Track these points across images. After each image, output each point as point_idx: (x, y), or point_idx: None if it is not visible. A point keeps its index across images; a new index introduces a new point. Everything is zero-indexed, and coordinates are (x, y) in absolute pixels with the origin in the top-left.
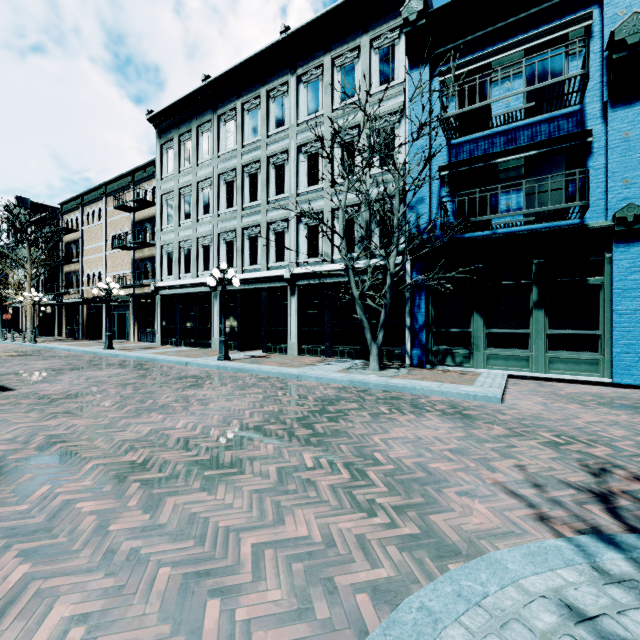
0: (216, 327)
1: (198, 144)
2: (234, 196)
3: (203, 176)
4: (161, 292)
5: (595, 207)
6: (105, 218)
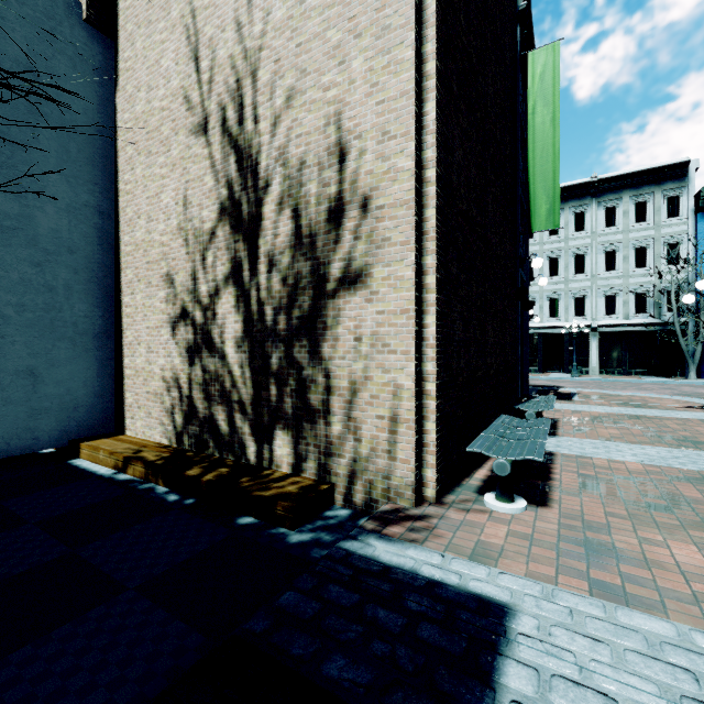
0: None
1: None
2: (533, 271)
3: None
4: None
5: None
6: None
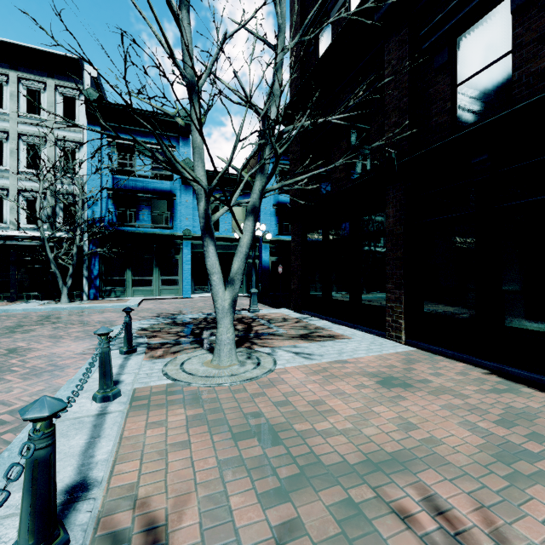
0: None
1: None
2: None
3: None
4: None
5: (178, 226)
6: None
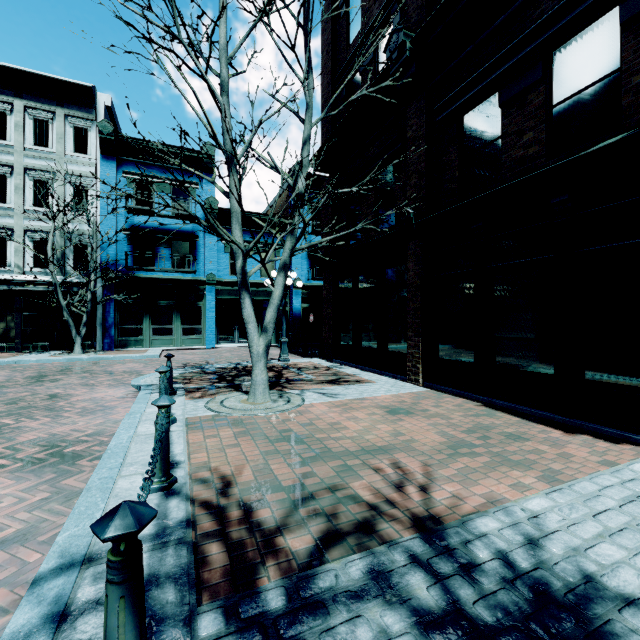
0: None
1: None
2: None
3: None
4: None
5: (201, 270)
6: None
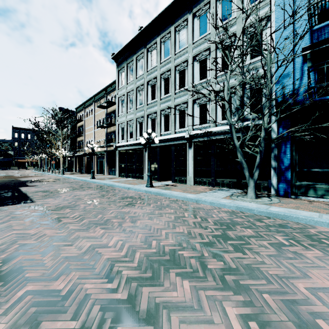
0: (146, 167)
1: (136, 67)
2: (155, 93)
3: (139, 84)
4: (118, 149)
5: None
6: (94, 113)
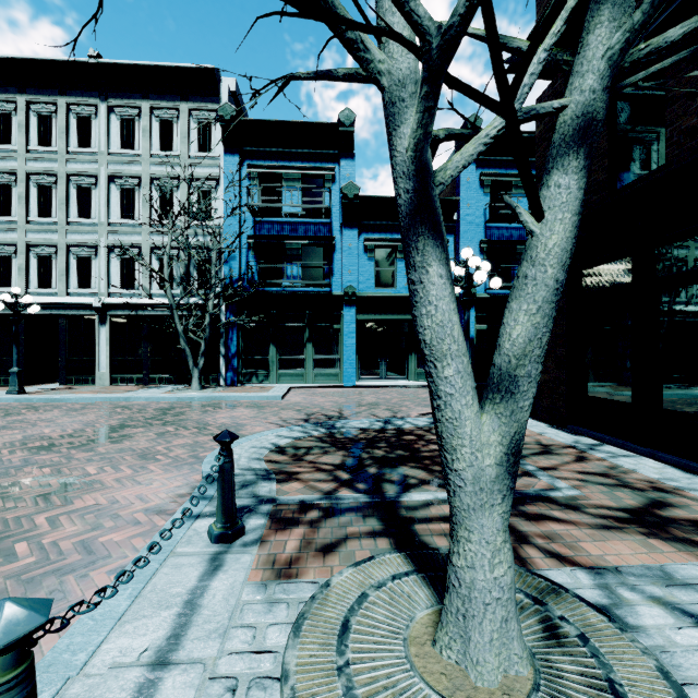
0: None
1: None
2: (12, 204)
3: None
4: None
5: (337, 283)
6: None
